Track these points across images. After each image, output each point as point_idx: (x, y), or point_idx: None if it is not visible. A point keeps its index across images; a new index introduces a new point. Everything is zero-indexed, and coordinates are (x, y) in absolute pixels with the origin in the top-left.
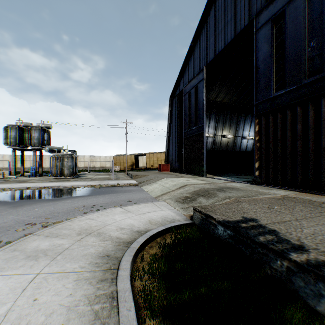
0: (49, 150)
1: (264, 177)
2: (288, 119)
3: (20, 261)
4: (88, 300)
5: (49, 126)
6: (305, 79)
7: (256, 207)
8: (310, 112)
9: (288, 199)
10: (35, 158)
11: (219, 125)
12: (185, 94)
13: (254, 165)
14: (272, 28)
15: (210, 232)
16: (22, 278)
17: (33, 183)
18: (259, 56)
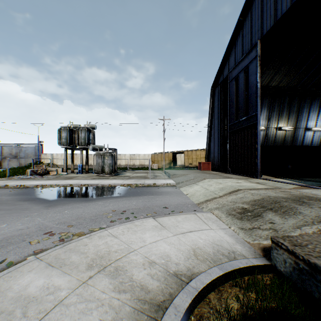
0: (92, 148)
1: None
2: None
3: None
4: None
5: (94, 127)
6: None
7: None
8: None
9: None
10: (81, 156)
11: (272, 116)
12: (231, 80)
13: None
14: None
15: None
16: None
17: (76, 180)
18: None
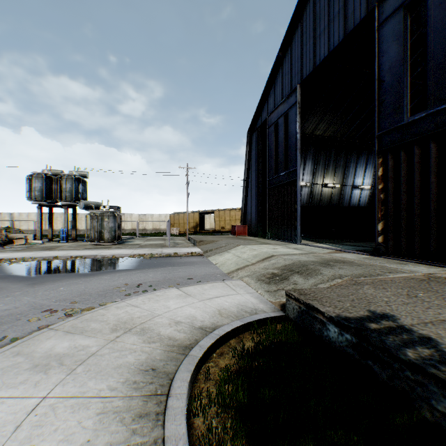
0: (84, 206)
1: (391, 246)
2: (432, 156)
3: (22, 373)
4: None
5: (85, 174)
6: None
7: (387, 293)
8: None
9: (437, 280)
10: (66, 217)
11: (318, 170)
12: (270, 126)
13: (376, 227)
14: (406, 18)
15: (315, 333)
16: (19, 404)
17: (62, 251)
18: (384, 62)
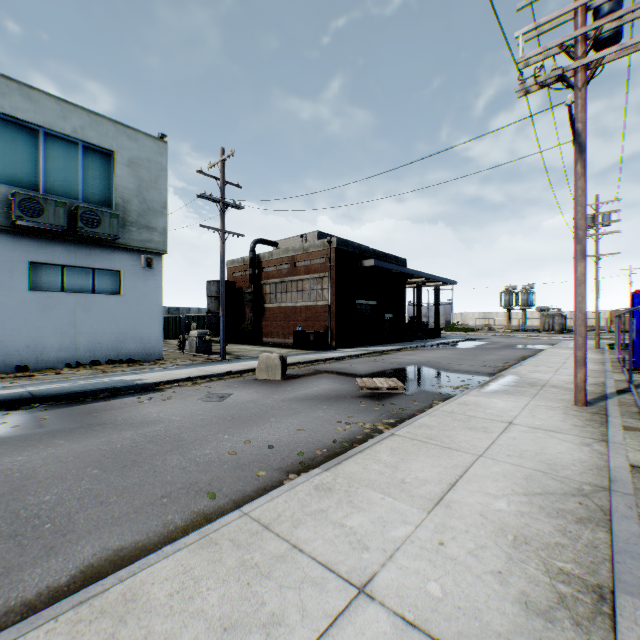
0: (538, 309)
1: None
2: None
3: None
4: None
5: (531, 287)
6: None
7: None
8: None
9: None
10: (522, 316)
11: None
12: None
13: None
14: None
15: None
16: None
17: (535, 334)
18: None
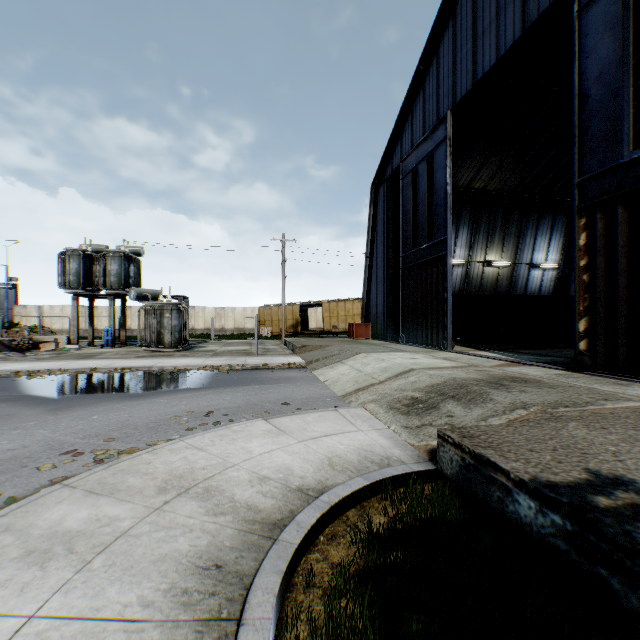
0: (137, 295)
1: (602, 356)
2: None
3: (5, 566)
4: None
5: (138, 251)
6: None
7: (610, 438)
8: None
9: None
10: (112, 311)
11: (477, 241)
12: (405, 176)
13: (575, 327)
14: None
15: (492, 505)
16: None
17: (104, 360)
18: (589, 67)
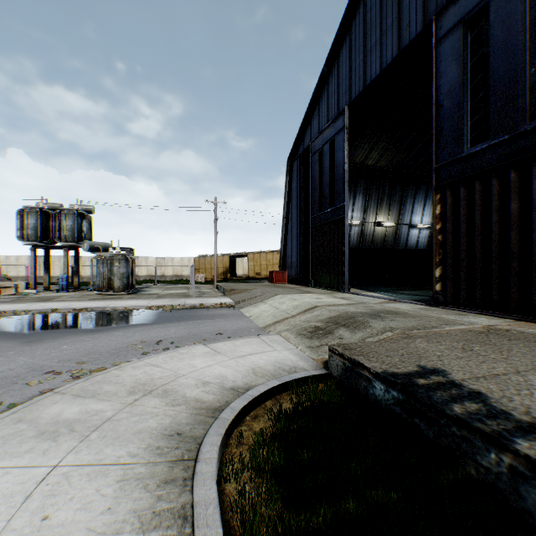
0: (89, 247)
1: (450, 294)
2: (494, 193)
3: (27, 441)
4: (139, 521)
5: (90, 209)
6: (525, 124)
7: (440, 347)
8: (533, 180)
9: (497, 333)
10: (67, 261)
11: (370, 206)
12: (314, 154)
13: (433, 273)
14: (466, 36)
15: (361, 392)
16: (27, 473)
17: (63, 302)
18: (442, 85)
